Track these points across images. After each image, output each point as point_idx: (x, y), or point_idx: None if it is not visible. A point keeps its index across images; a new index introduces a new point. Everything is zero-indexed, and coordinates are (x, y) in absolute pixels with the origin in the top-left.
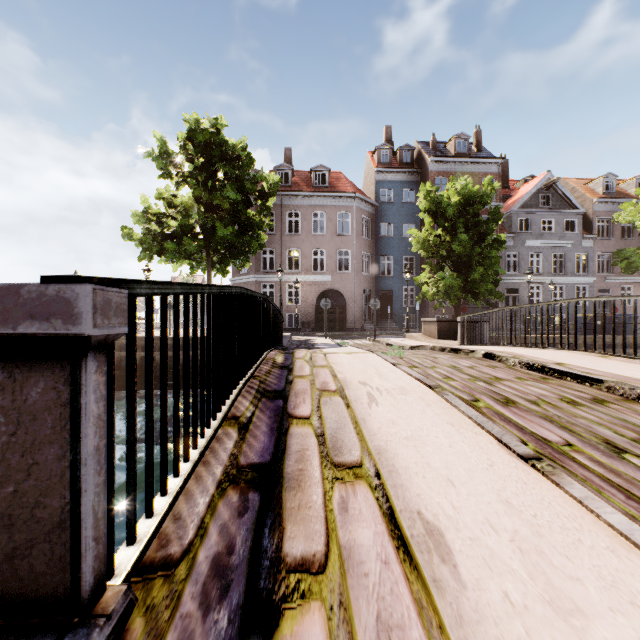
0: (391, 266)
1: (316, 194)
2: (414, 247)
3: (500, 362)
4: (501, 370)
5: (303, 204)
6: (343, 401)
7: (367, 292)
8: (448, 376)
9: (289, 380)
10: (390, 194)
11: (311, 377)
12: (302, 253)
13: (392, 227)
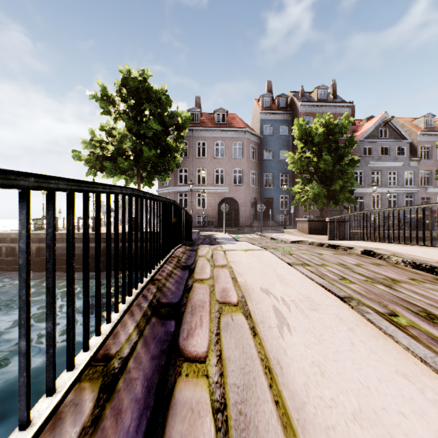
0: (271, 181)
1: (218, 129)
2: (290, 166)
3: (381, 259)
4: (388, 269)
5: (208, 136)
6: (247, 323)
7: (254, 199)
8: (343, 276)
9: (188, 286)
10: (270, 130)
11: (211, 281)
12: (208, 171)
13: (272, 153)
